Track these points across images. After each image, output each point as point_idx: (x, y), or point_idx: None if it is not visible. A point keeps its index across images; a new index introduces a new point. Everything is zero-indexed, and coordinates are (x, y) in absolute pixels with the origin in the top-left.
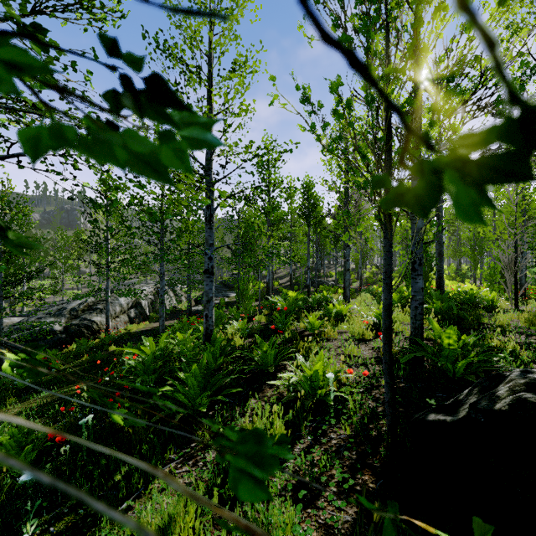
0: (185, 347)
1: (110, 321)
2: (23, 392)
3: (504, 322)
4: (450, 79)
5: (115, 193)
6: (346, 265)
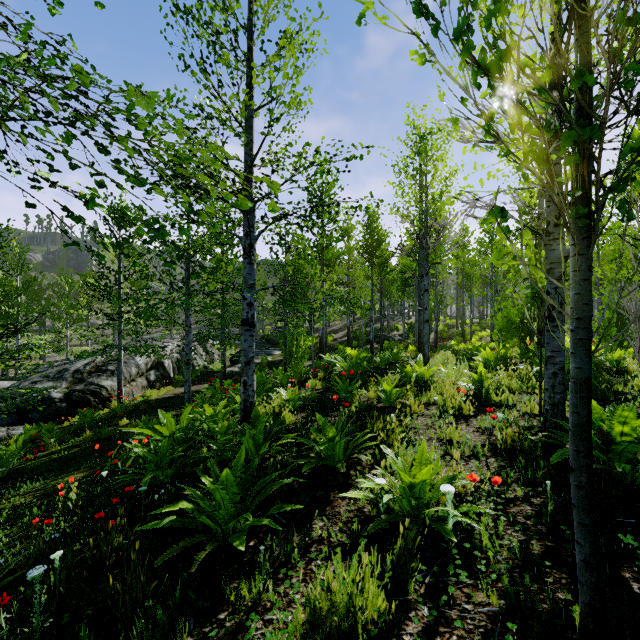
0: (216, 426)
1: (124, 385)
2: None
3: None
4: None
5: (96, 192)
6: (424, 316)
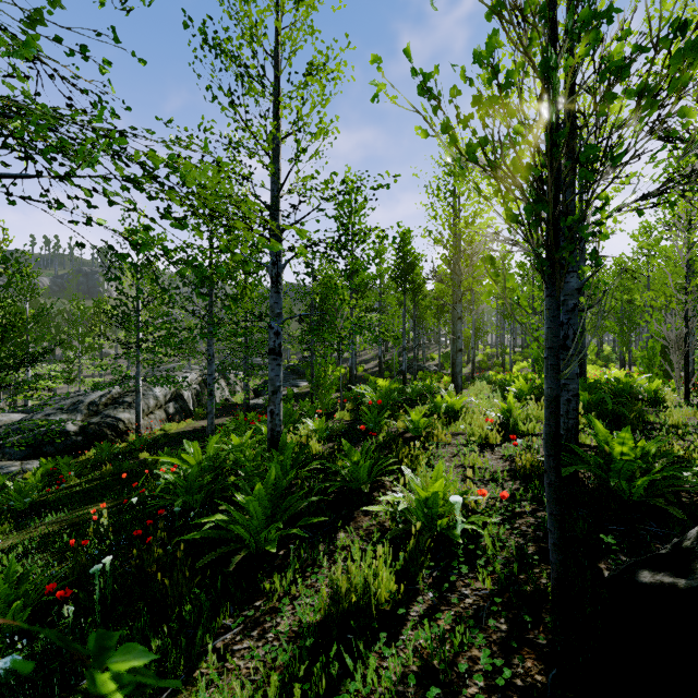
0: (242, 455)
1: (142, 418)
2: (21, 515)
3: (679, 421)
4: (677, 35)
5: (144, 235)
6: (457, 344)
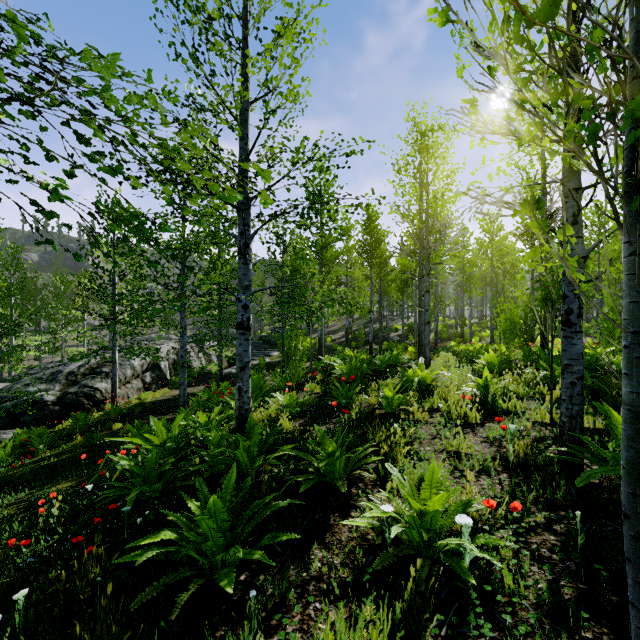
0: (210, 433)
1: (119, 388)
2: None
3: None
4: None
5: (64, 182)
6: (425, 317)
